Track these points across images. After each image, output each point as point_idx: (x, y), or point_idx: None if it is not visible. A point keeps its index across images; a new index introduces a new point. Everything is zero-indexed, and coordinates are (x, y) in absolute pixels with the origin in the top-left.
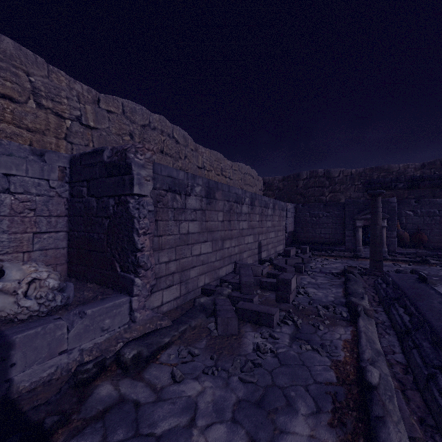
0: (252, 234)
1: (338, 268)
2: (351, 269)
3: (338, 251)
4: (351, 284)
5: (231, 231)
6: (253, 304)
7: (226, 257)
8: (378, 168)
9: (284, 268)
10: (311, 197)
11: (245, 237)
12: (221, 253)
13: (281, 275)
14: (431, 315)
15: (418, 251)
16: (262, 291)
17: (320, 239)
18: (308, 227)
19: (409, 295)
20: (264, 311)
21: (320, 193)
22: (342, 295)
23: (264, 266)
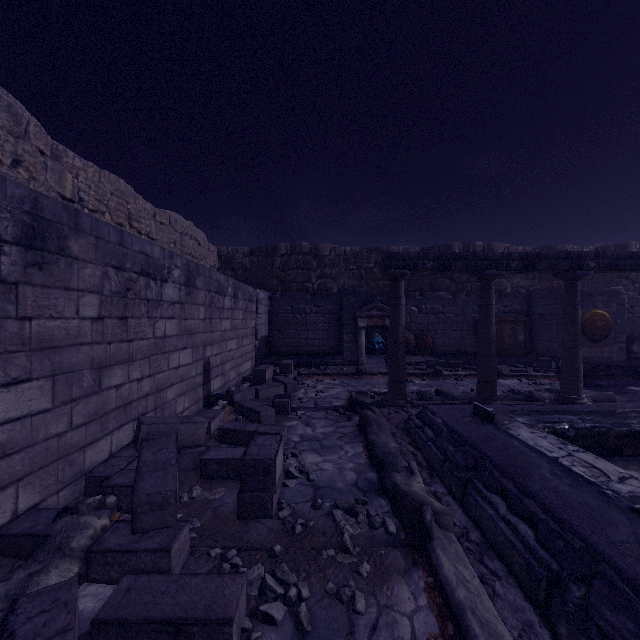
0: (189, 346)
1: (341, 396)
2: (361, 397)
3: (333, 366)
4: (374, 432)
5: (130, 342)
6: (168, 578)
7: (111, 412)
8: (376, 248)
9: (256, 411)
10: (292, 283)
11: (172, 353)
12: (92, 405)
13: (251, 446)
14: (587, 528)
15: (428, 360)
16: (205, 485)
17: (307, 348)
18: (290, 329)
19: (502, 464)
20: (198, 615)
21: (306, 277)
22: (366, 462)
23: (215, 413)
